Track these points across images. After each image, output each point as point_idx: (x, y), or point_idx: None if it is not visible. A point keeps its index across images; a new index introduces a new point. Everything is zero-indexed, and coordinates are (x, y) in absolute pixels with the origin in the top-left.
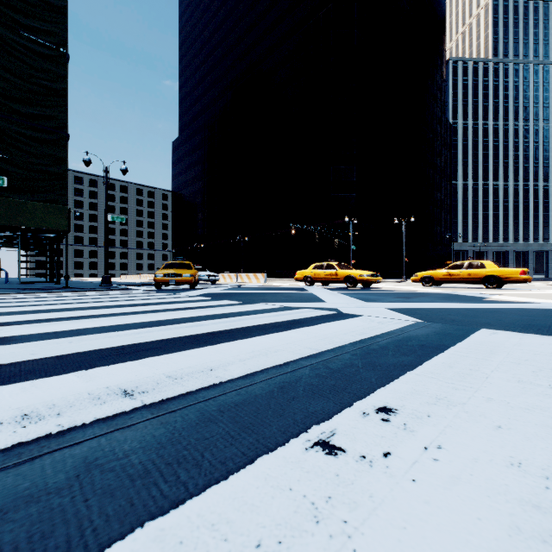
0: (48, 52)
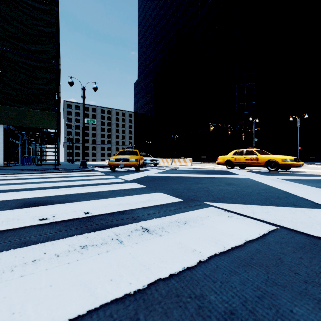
0: (43, 7)
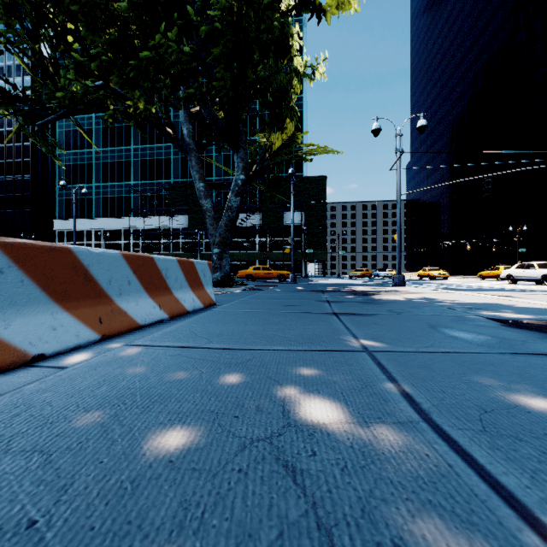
0: (321, 204)
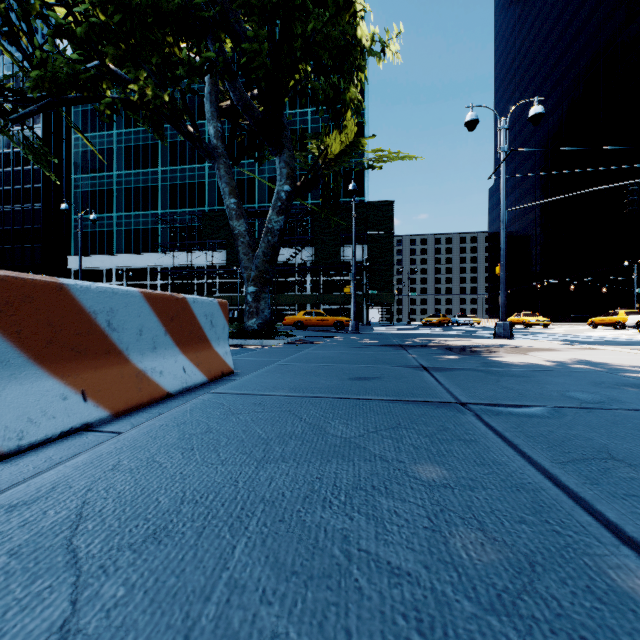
0: (387, 235)
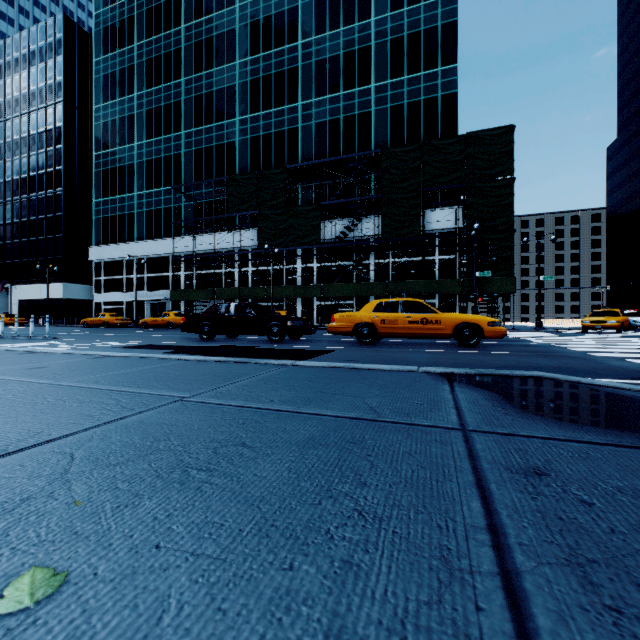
0: (503, 183)
